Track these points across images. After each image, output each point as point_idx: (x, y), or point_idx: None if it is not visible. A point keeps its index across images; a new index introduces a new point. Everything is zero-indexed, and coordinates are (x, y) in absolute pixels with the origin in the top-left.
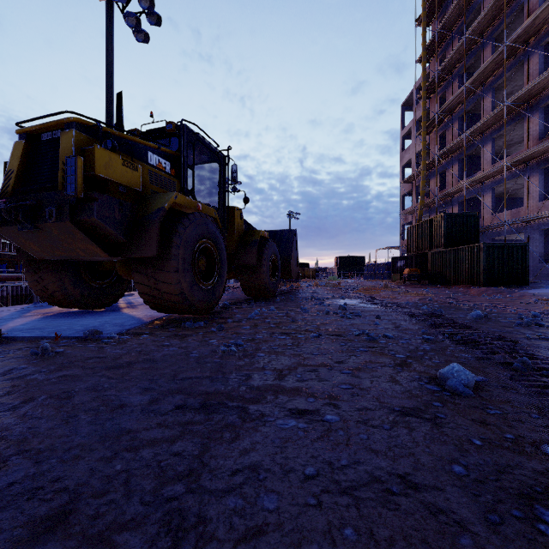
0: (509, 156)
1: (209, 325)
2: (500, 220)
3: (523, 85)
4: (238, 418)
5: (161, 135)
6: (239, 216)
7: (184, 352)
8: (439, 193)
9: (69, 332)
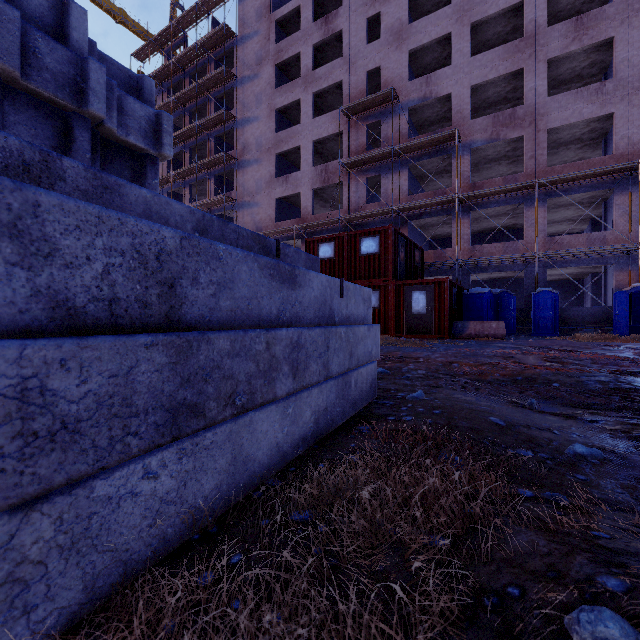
0: None
1: None
2: None
3: None
4: None
5: None
6: None
7: None
8: None
9: None
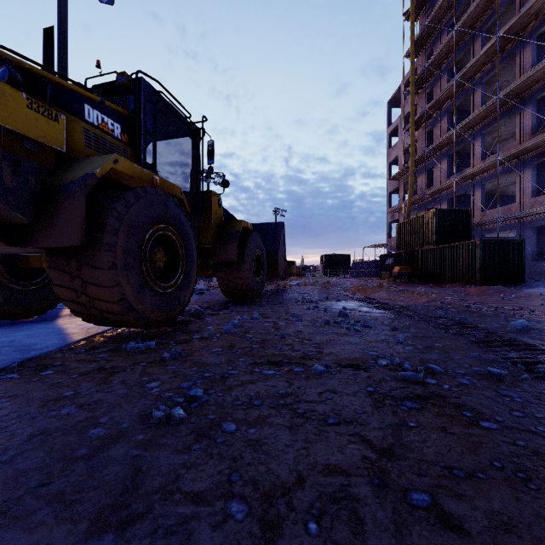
0: (500, 151)
1: (163, 346)
2: (492, 216)
3: (512, 80)
4: None
5: (109, 89)
6: (217, 203)
7: (82, 420)
8: (427, 190)
9: None
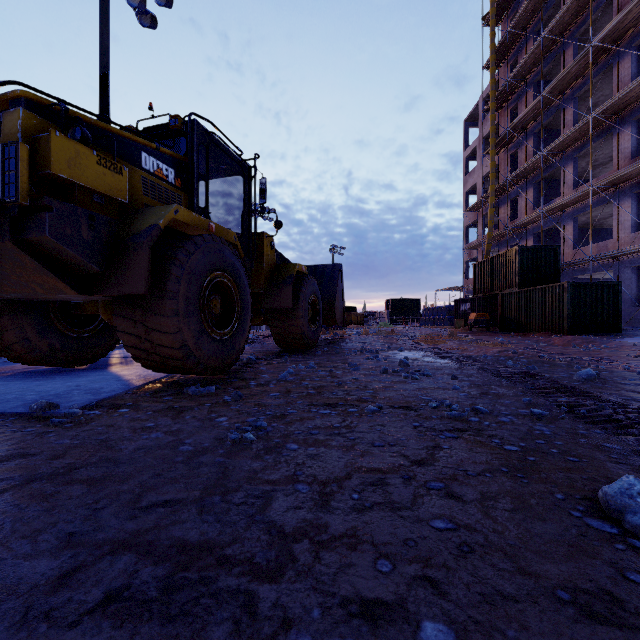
0: (595, 179)
1: (223, 391)
2: (585, 254)
3: (610, 95)
4: (231, 635)
5: (163, 132)
6: (270, 245)
7: (171, 441)
8: (510, 223)
9: (13, 404)
